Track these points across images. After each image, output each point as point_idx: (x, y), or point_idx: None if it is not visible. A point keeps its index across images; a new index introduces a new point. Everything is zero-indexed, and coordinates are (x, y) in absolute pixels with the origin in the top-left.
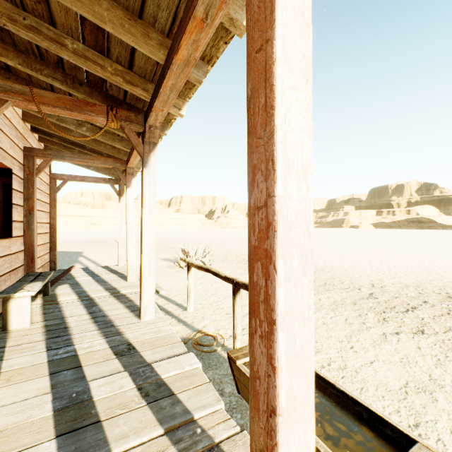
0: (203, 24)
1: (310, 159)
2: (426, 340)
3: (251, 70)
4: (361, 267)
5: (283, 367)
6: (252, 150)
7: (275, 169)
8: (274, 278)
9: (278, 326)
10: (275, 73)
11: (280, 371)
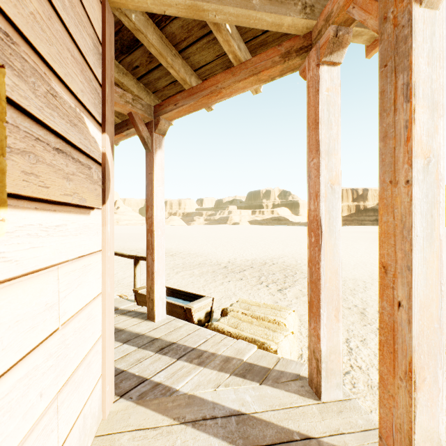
0: (125, 136)
1: (164, 205)
2: (241, 282)
3: (147, 177)
4: (227, 252)
5: (156, 260)
6: (147, 201)
7: (154, 208)
8: (153, 237)
9: (155, 249)
10: (154, 183)
11: (155, 261)
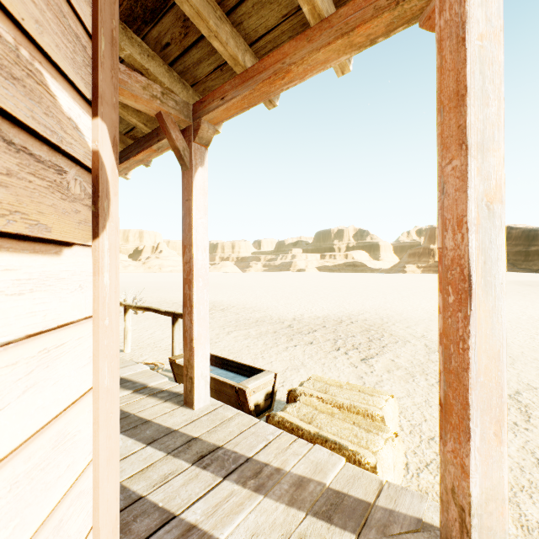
0: (156, 151)
1: (207, 244)
2: (311, 347)
3: (184, 206)
4: (292, 306)
5: (196, 322)
6: (184, 239)
7: (193, 249)
8: (192, 289)
9: (194, 307)
10: (193, 214)
11: (194, 323)
